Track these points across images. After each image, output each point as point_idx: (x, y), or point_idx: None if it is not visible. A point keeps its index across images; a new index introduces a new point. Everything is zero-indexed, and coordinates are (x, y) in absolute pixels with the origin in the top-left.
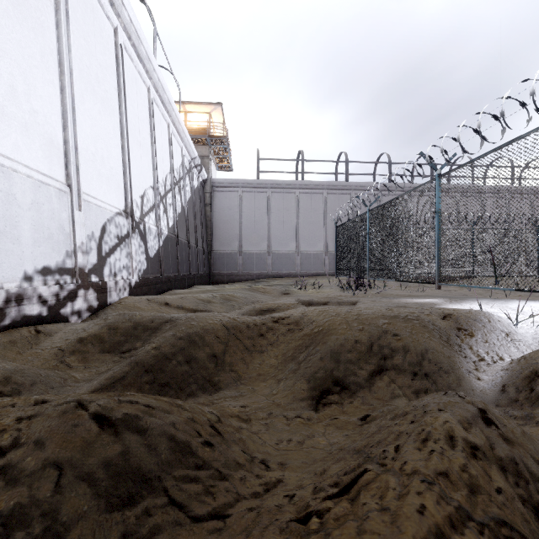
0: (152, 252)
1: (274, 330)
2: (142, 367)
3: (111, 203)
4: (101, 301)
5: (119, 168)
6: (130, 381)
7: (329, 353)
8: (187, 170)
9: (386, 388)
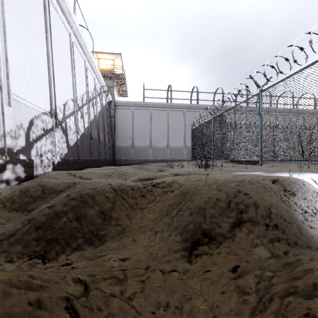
0: (71, 142)
1: (153, 192)
2: (33, 225)
3: (38, 105)
4: (28, 174)
5: (45, 82)
6: (19, 238)
7: (197, 209)
8: (98, 93)
9: (246, 238)
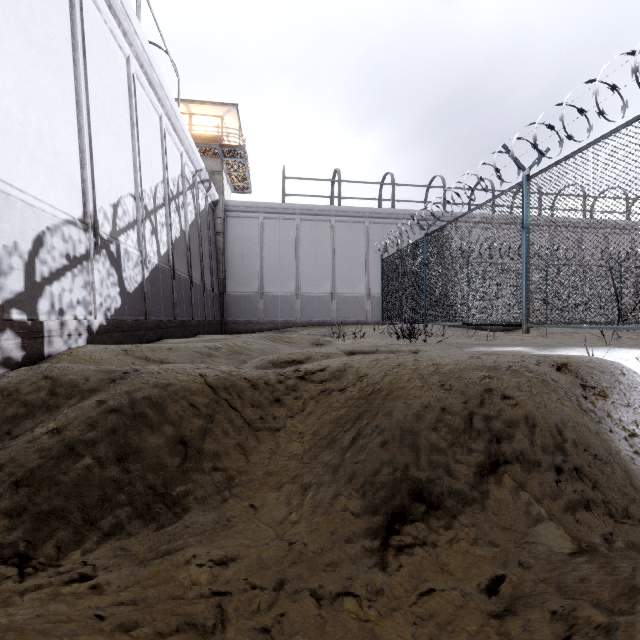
0: (130, 285)
1: (299, 392)
2: (8, 476)
3: (56, 205)
4: (31, 352)
5: (72, 156)
6: None
7: (398, 433)
8: (189, 184)
9: (514, 503)
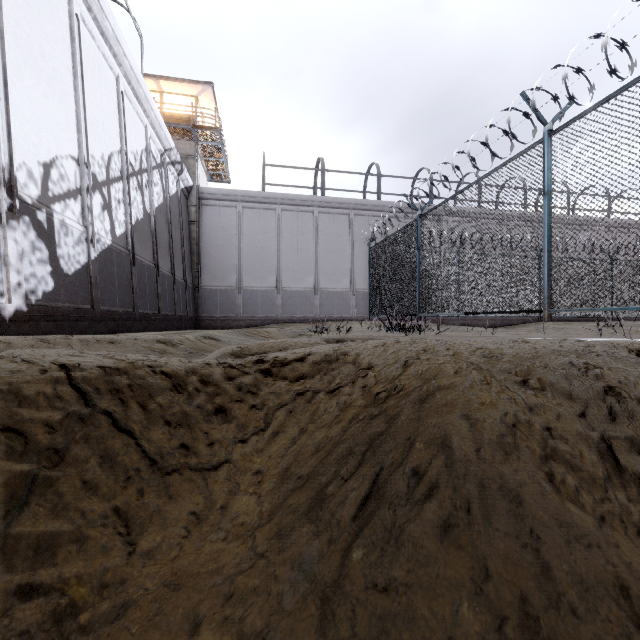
0: (69, 265)
1: (260, 397)
2: None
3: None
4: None
5: None
6: None
7: (475, 497)
8: (156, 163)
9: None
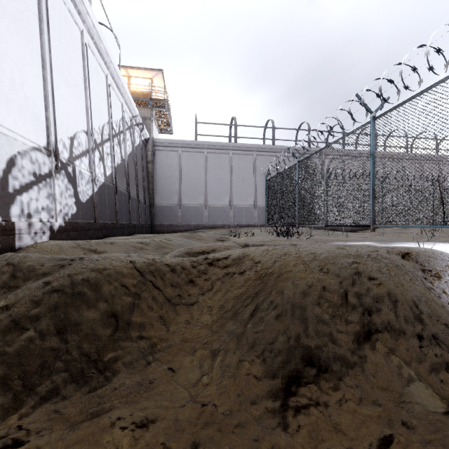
0: (83, 197)
1: (208, 275)
2: None
3: (26, 135)
4: (4, 245)
5: (38, 100)
6: None
7: (289, 308)
8: (128, 126)
9: (387, 366)
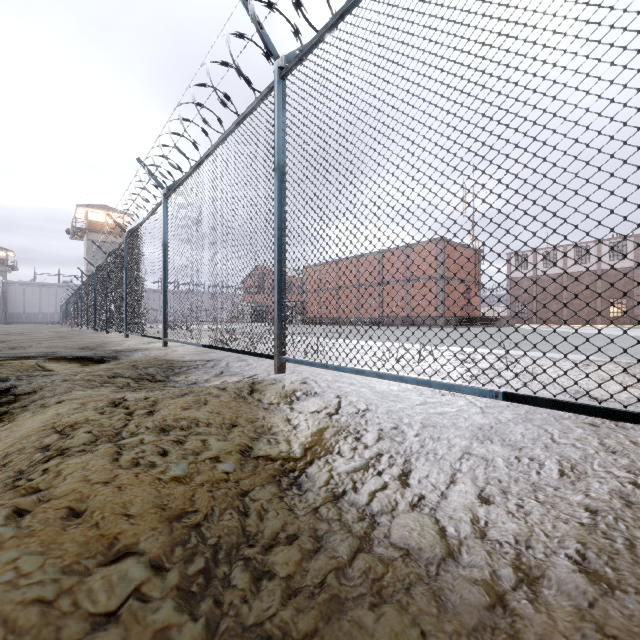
0: None
1: None
2: None
3: None
4: None
5: None
6: None
7: None
8: None
9: None
